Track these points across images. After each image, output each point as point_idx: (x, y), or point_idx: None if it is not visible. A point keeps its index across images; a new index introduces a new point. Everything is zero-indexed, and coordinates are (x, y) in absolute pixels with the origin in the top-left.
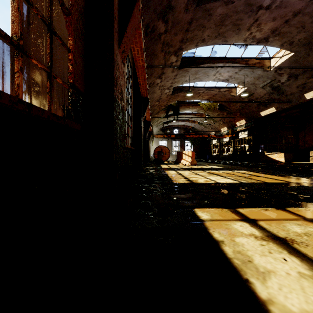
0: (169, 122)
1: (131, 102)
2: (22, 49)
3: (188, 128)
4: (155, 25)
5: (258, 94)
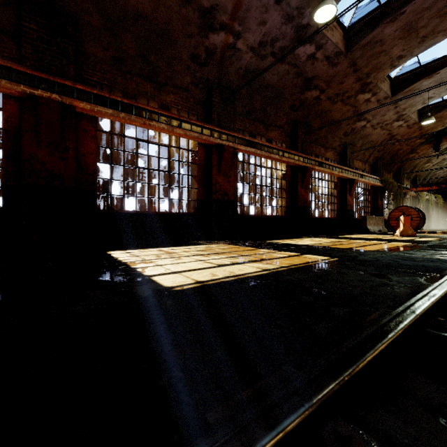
0: None
1: (286, 175)
2: (180, 200)
3: None
4: (302, 99)
5: None
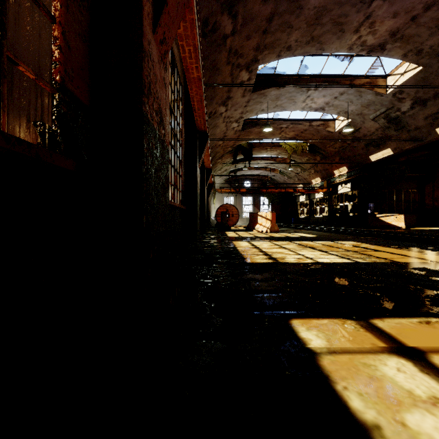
0: (238, 171)
1: (182, 138)
2: None
3: (265, 180)
4: (217, 22)
5: (367, 129)
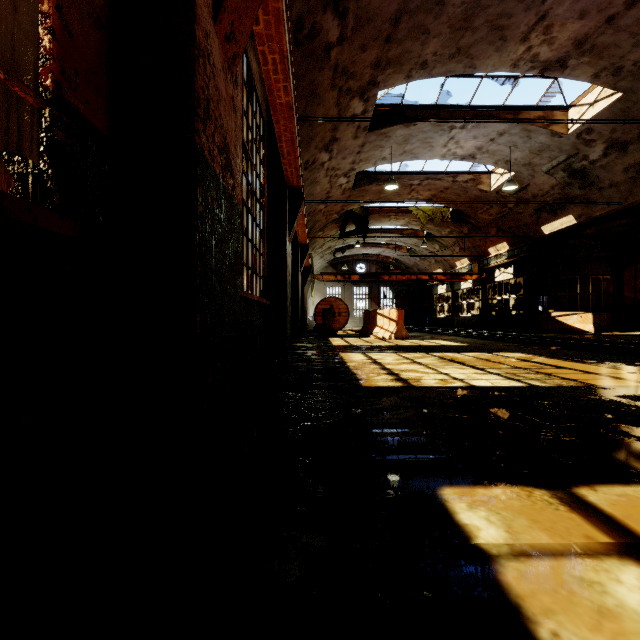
0: (347, 250)
1: (264, 199)
2: None
3: (386, 262)
4: (317, 23)
5: (538, 186)
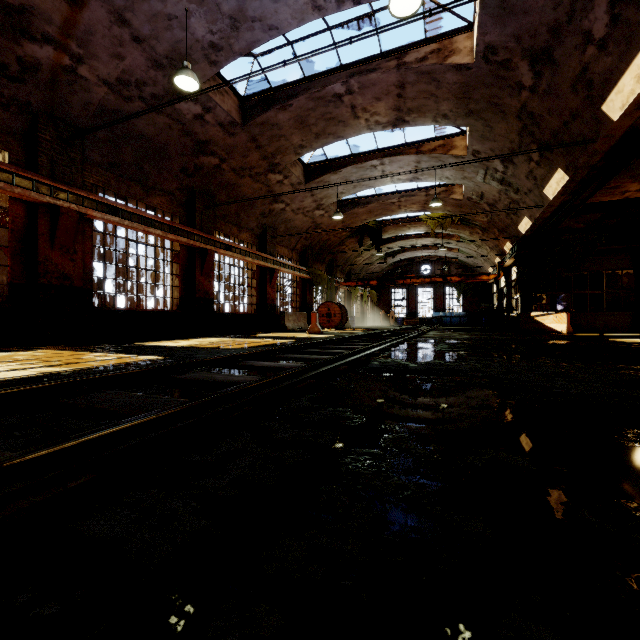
0: (398, 254)
1: (180, 257)
2: None
3: (452, 262)
4: (198, 163)
5: (490, 193)
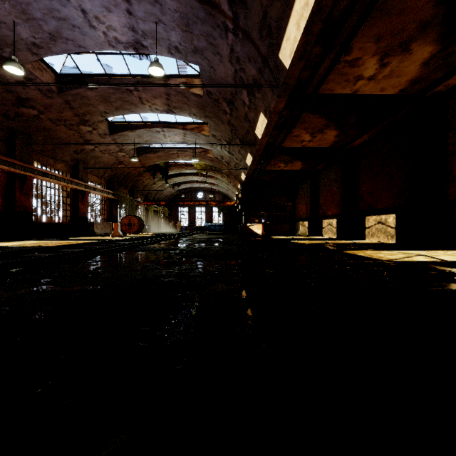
0: (182, 184)
1: (1, 180)
2: None
3: (216, 191)
4: (19, 112)
5: (226, 157)
